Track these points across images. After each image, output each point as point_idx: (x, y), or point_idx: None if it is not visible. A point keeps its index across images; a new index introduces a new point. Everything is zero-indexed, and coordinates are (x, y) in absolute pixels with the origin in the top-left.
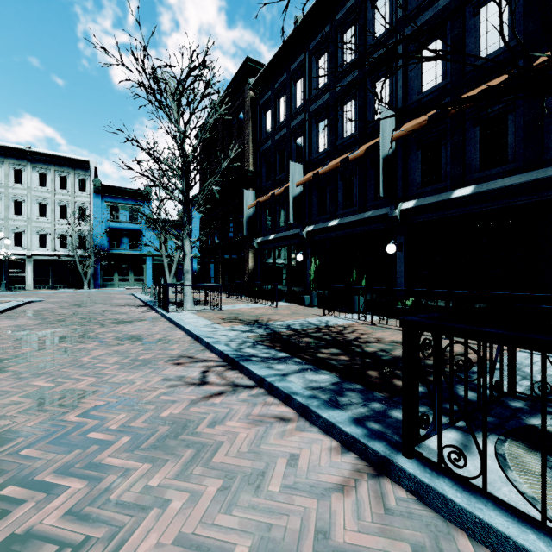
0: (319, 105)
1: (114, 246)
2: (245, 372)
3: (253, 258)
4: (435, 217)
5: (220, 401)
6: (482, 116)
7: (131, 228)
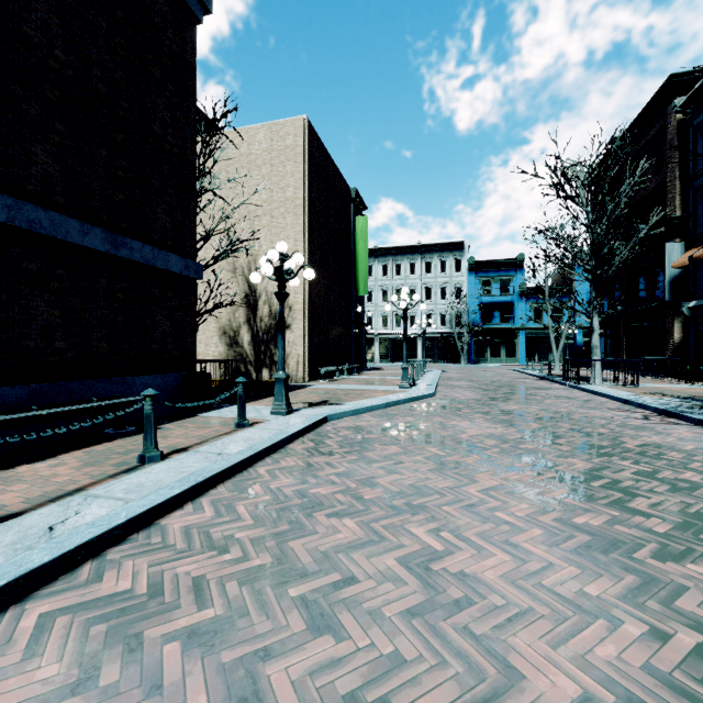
0: None
1: (485, 321)
2: (683, 418)
3: (680, 328)
4: None
5: (665, 425)
6: None
7: (502, 301)
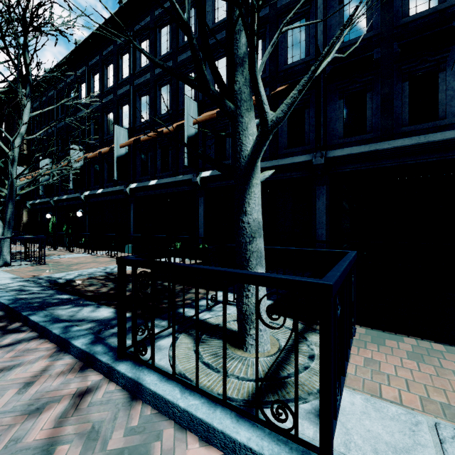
0: (60, 126)
1: None
2: None
3: (27, 214)
4: (95, 200)
5: None
6: (108, 160)
7: None
